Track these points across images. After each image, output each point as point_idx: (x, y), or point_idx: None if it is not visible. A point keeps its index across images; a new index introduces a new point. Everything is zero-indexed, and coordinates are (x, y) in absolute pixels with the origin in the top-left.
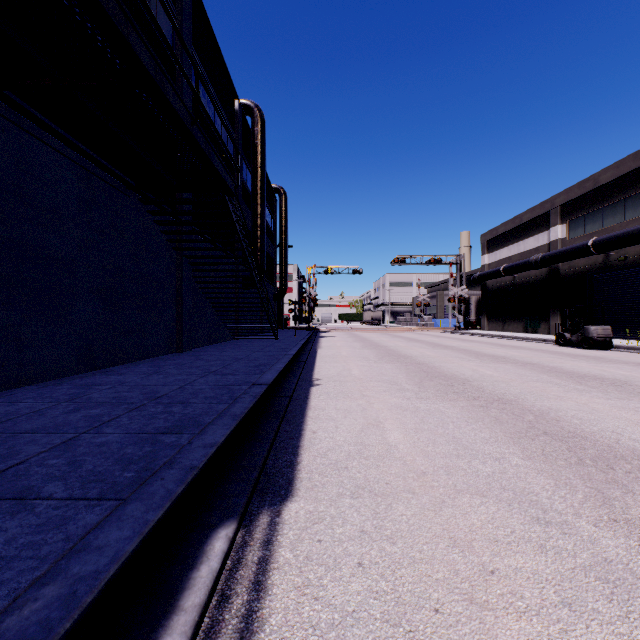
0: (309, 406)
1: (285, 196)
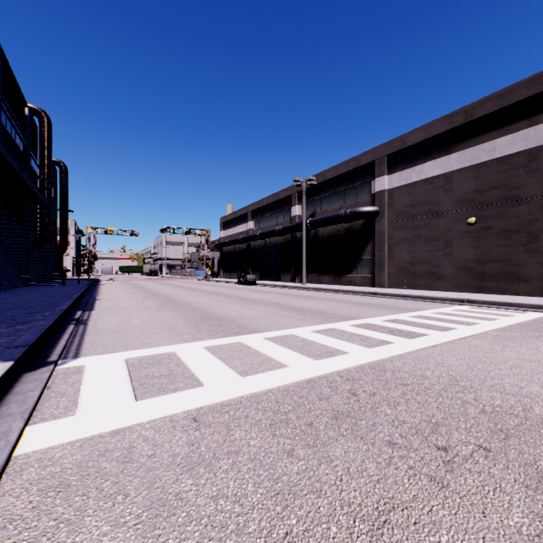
0: (96, 303)
1: (66, 170)
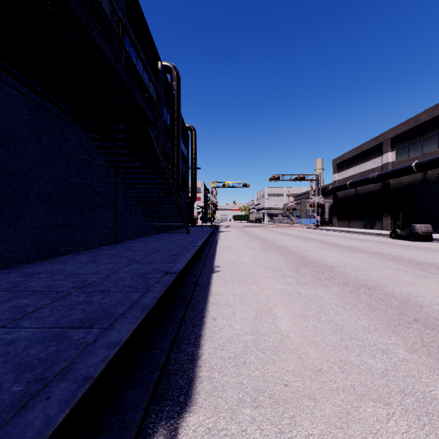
0: (211, 292)
1: (195, 132)
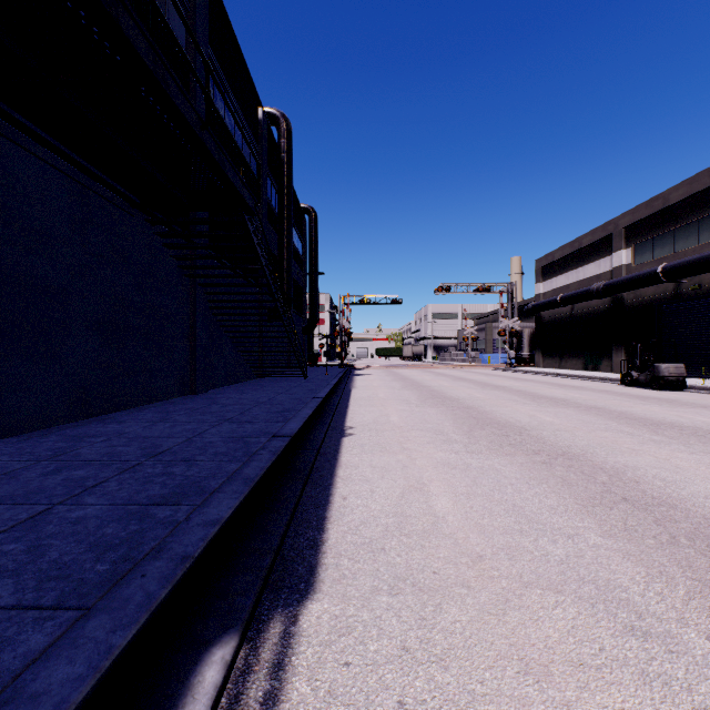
0: (339, 463)
1: (315, 217)
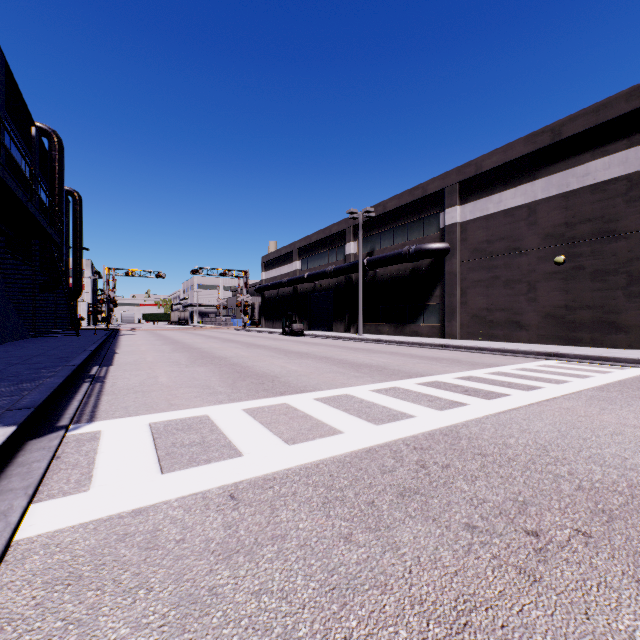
0: (115, 357)
1: (81, 200)
